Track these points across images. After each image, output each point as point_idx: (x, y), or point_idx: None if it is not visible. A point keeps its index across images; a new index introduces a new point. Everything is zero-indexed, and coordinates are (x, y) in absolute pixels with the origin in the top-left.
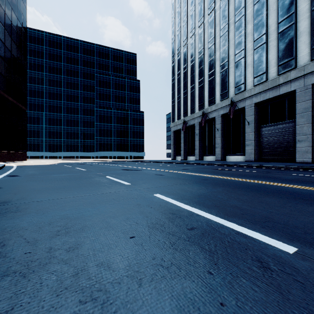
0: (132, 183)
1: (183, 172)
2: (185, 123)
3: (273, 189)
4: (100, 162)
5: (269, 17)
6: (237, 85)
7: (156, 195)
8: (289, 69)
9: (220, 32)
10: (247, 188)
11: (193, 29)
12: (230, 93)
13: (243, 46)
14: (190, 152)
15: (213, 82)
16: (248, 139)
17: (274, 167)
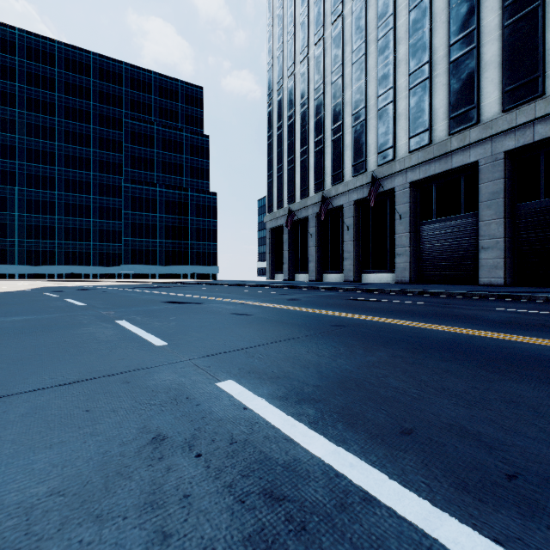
0: (171, 342)
1: (291, 308)
2: (291, 214)
3: (495, 349)
4: (128, 286)
5: (435, 34)
6: (381, 149)
7: (226, 384)
8: (468, 125)
9: (352, 56)
10: (439, 348)
11: (305, 48)
12: (369, 164)
13: (391, 82)
14: (299, 267)
15: (340, 144)
16: (399, 244)
17: (452, 293)
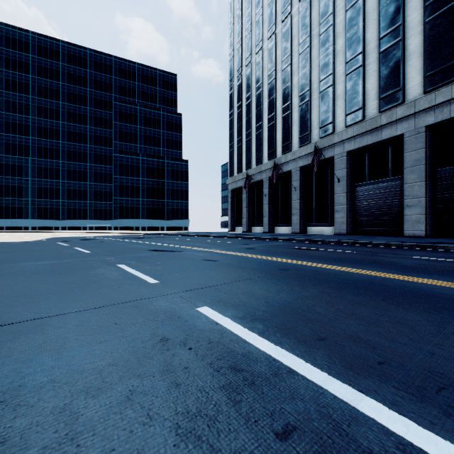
0: (161, 280)
1: (248, 255)
2: (248, 178)
3: (399, 288)
4: (119, 236)
5: (367, 29)
6: (322, 124)
7: (203, 309)
8: (395, 104)
9: (299, 48)
10: (357, 287)
11: (260, 42)
12: (313, 137)
13: (330, 69)
14: (255, 221)
15: (289, 120)
16: (337, 202)
17: (379, 244)
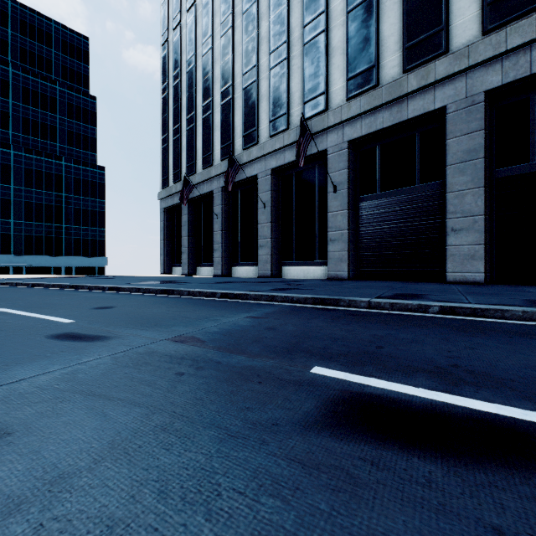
0: None
1: None
2: (188, 185)
3: None
4: None
5: None
6: (308, 97)
7: None
8: (432, 55)
9: None
10: None
11: None
12: (292, 119)
13: (322, 4)
14: (202, 258)
15: (254, 93)
16: (333, 225)
17: (535, 314)
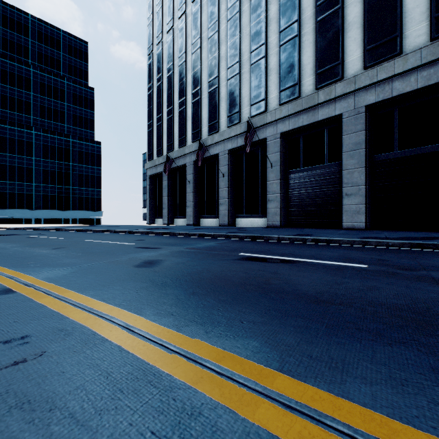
0: None
1: (103, 326)
2: (169, 160)
3: None
4: None
5: None
6: (254, 101)
7: None
8: (333, 80)
9: (227, 13)
10: None
11: (183, 5)
12: (243, 116)
13: (263, 38)
14: (178, 212)
15: (216, 95)
16: (270, 190)
17: (352, 241)
